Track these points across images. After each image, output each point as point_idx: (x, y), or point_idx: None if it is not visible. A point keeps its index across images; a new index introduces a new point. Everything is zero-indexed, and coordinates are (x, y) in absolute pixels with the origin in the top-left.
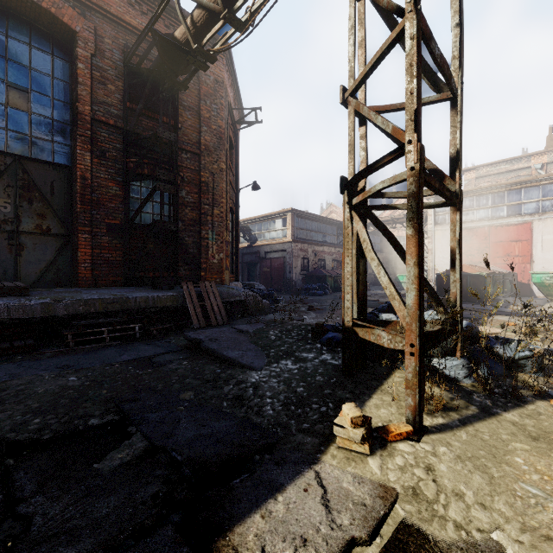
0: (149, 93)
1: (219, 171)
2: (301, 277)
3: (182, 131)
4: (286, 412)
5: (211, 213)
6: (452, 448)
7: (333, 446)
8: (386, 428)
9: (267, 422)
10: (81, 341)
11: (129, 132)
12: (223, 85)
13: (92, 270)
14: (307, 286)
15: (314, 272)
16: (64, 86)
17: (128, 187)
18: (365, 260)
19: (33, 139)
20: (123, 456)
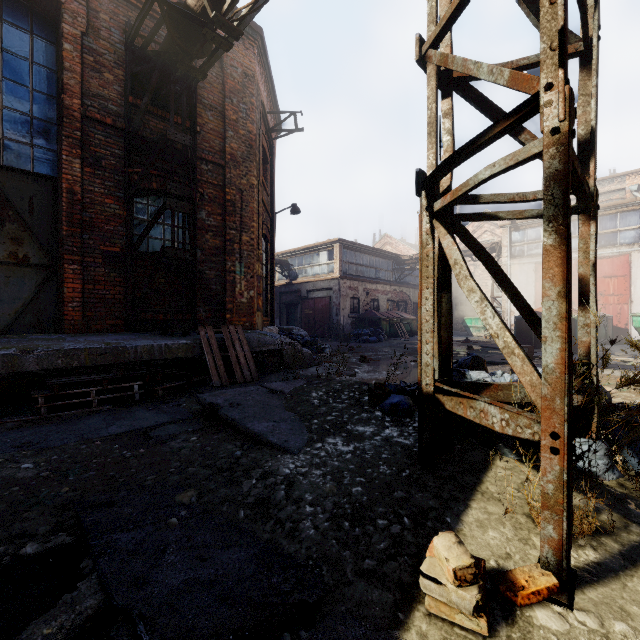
0: (159, 86)
1: (248, 187)
2: (350, 321)
3: (202, 136)
4: (336, 533)
5: (238, 240)
6: (634, 623)
7: (420, 610)
8: (510, 577)
9: (305, 552)
10: (60, 406)
11: (131, 134)
12: (254, 79)
13: (82, 310)
14: (357, 331)
15: (365, 315)
16: (47, 74)
17: (131, 205)
18: (449, 294)
19: (5, 141)
20: (51, 632)
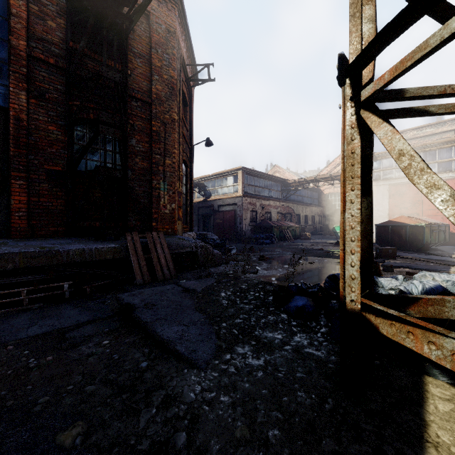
0: (95, 34)
1: (170, 121)
2: (250, 228)
3: (132, 78)
4: None
5: (162, 163)
6: None
7: None
8: None
9: None
10: None
11: (71, 72)
12: (175, 35)
13: (28, 219)
14: (255, 236)
15: (261, 223)
16: None
17: (71, 132)
18: (370, 199)
19: None
20: None
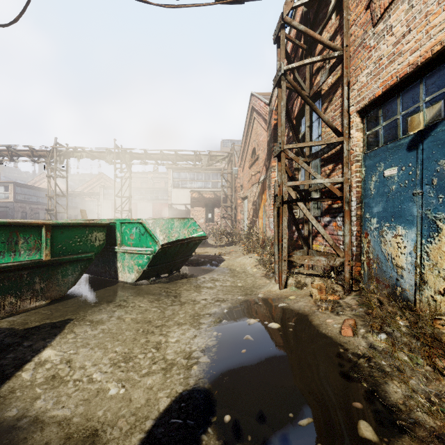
0: None
1: None
2: None
3: None
4: None
5: None
6: None
7: None
8: None
9: None
10: None
11: None
12: None
13: None
14: None
15: None
16: None
17: None
18: None
19: None
20: None
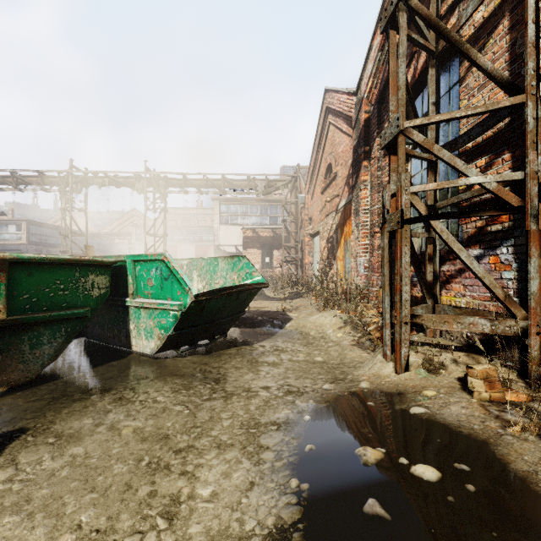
0: None
1: None
2: None
3: None
4: None
5: None
6: None
7: None
8: None
9: None
10: None
11: None
12: None
13: None
14: None
15: None
16: None
17: None
18: None
19: None
20: None
